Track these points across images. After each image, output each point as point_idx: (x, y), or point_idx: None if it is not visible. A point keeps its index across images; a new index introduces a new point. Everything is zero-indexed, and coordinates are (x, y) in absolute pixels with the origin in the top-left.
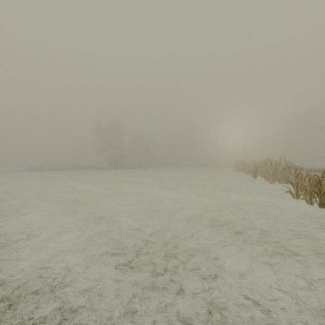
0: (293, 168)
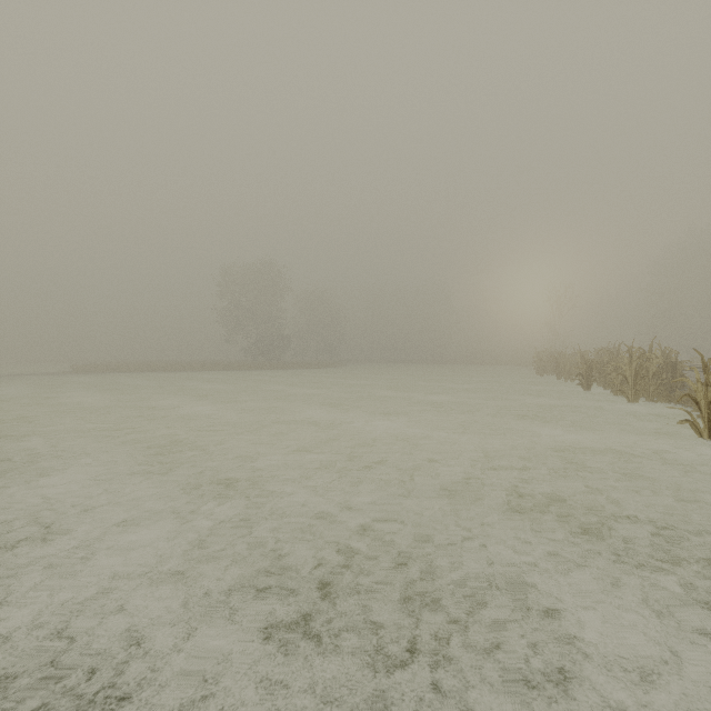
0: (681, 367)
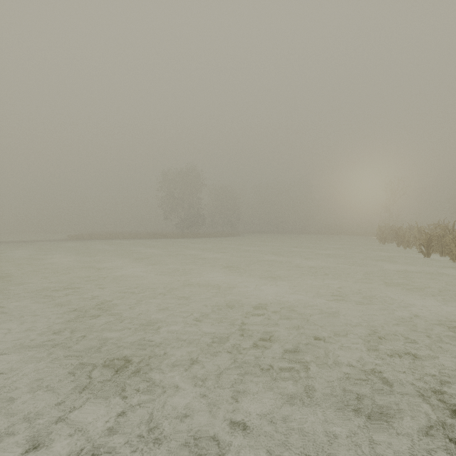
0: None
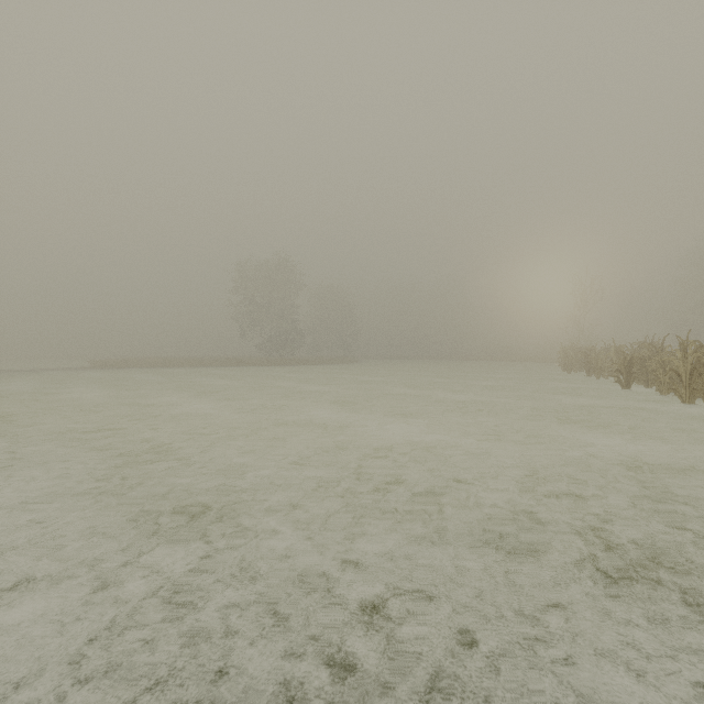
0: None
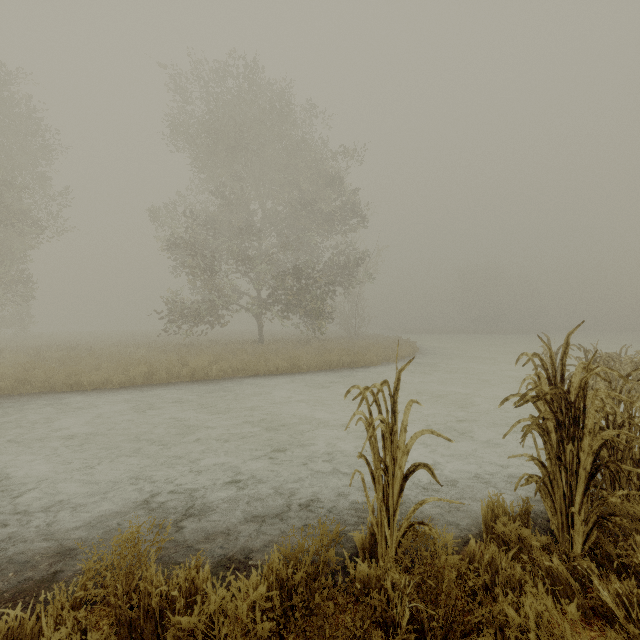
0: None
